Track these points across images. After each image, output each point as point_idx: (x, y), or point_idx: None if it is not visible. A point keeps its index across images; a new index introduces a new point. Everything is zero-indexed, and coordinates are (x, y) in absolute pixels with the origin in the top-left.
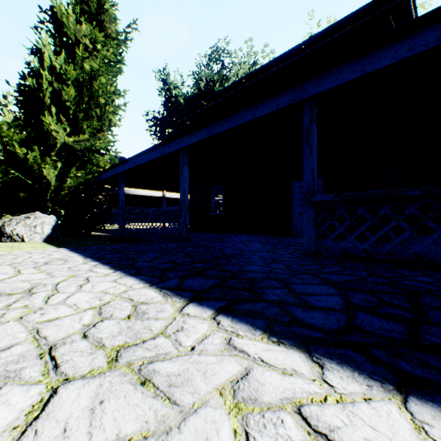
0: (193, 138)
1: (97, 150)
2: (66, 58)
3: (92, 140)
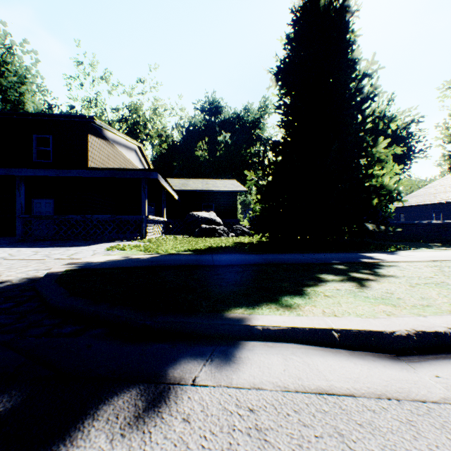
0: None
1: None
2: None
3: None
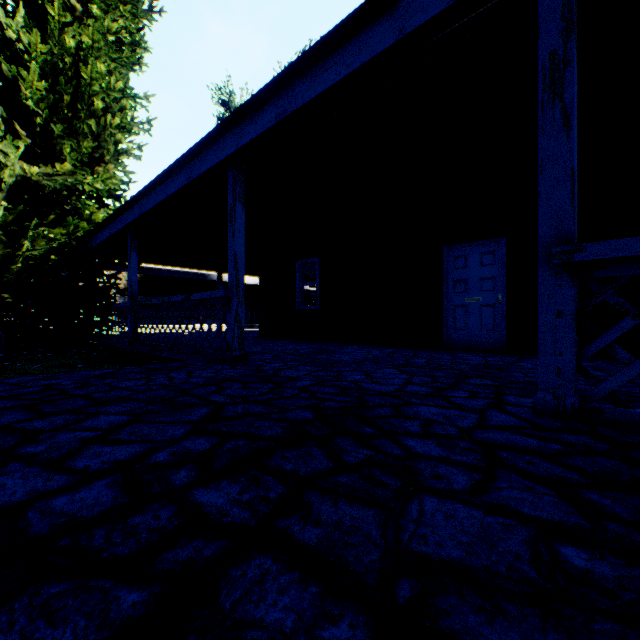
0: (249, 131)
1: (85, 190)
2: (27, 20)
3: (80, 175)
